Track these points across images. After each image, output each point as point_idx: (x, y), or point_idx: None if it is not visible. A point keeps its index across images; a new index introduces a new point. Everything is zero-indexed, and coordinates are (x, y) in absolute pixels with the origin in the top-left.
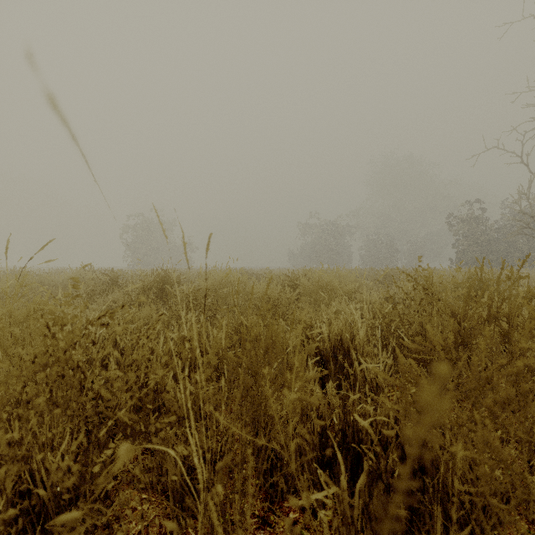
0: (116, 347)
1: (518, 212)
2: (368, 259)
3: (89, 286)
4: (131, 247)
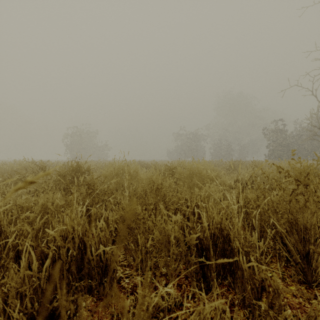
0: (2, 238)
1: (311, 125)
2: (215, 155)
3: (19, 174)
4: (69, 147)
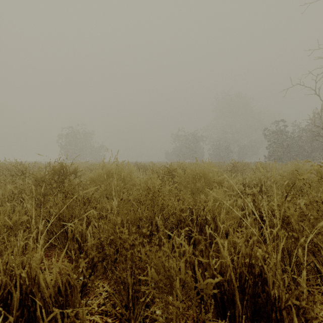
0: None
1: (314, 126)
2: (214, 156)
3: None
4: (64, 148)
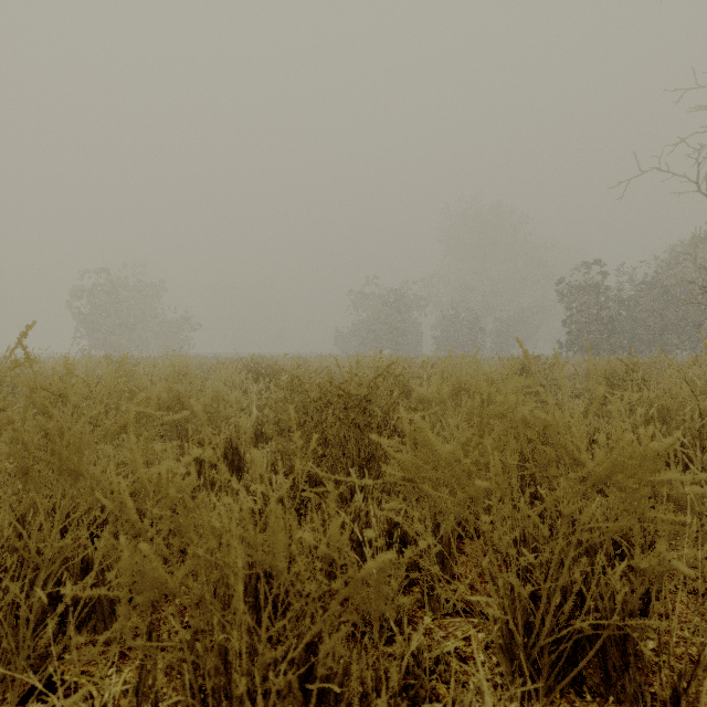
0: None
1: (699, 267)
2: (444, 342)
3: None
4: (87, 321)
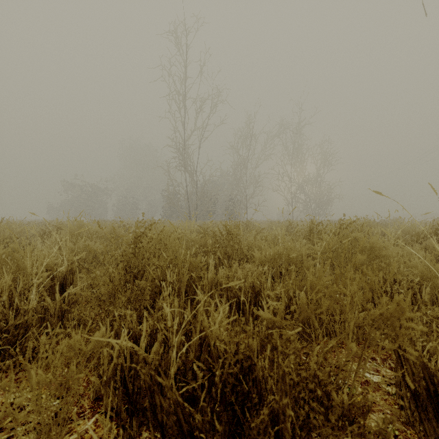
0: None
1: (166, 196)
2: (118, 213)
3: None
4: None
